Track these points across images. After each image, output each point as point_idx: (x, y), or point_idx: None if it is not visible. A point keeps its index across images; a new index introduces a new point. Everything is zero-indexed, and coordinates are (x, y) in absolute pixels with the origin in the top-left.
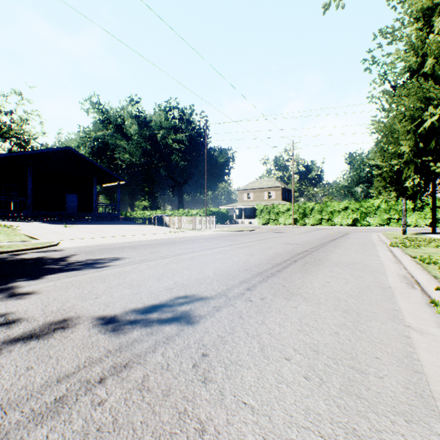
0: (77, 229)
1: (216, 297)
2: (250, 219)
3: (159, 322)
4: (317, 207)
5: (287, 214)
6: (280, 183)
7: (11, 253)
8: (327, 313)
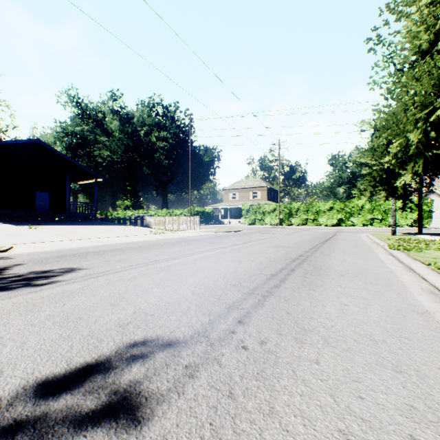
0: (43, 230)
1: (191, 341)
2: (236, 219)
3: (75, 419)
4: (303, 207)
5: (273, 214)
6: (266, 183)
7: None
8: (371, 374)
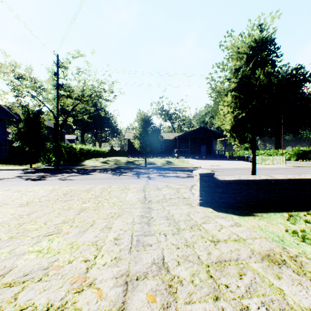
0: (205, 162)
1: None
2: None
3: None
4: None
5: None
6: None
7: (192, 168)
8: None
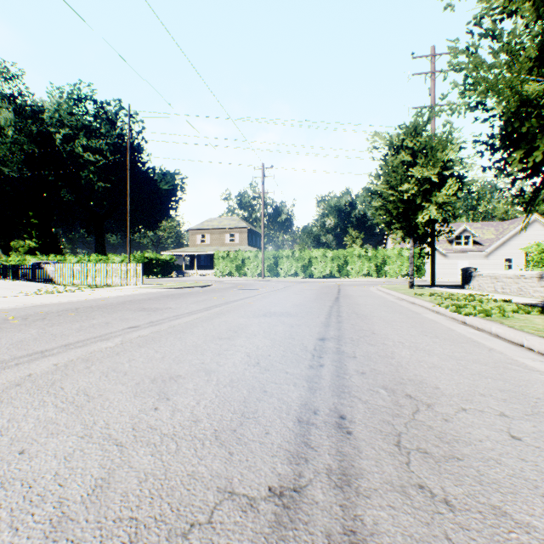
0: None
1: None
2: (206, 270)
3: None
4: (293, 254)
5: (256, 262)
6: (246, 223)
7: None
8: None
